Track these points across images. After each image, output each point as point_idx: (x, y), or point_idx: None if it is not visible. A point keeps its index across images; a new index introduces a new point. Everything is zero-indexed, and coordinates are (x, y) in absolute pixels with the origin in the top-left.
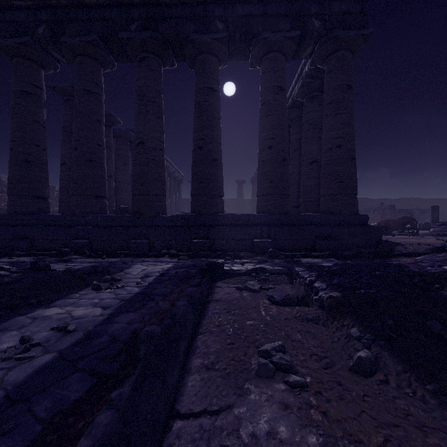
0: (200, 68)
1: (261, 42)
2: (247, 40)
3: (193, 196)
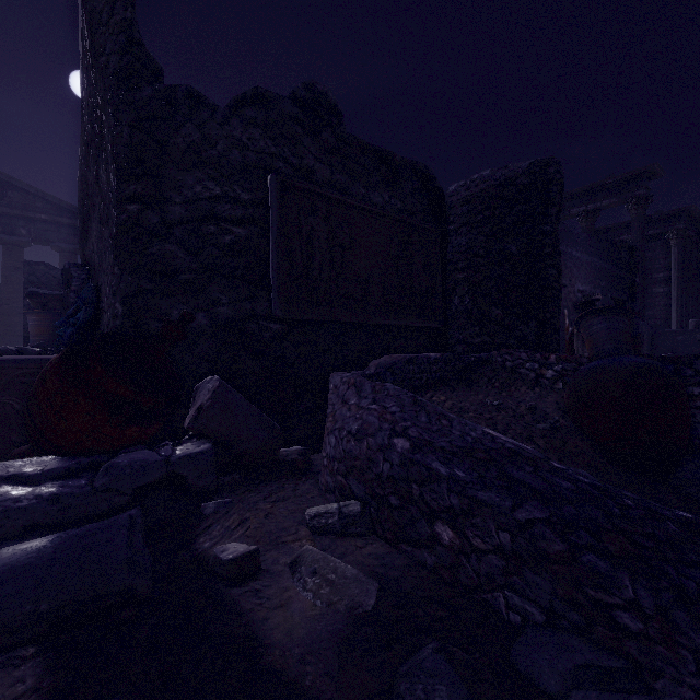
0: (8, 254)
1: (57, 247)
2: (47, 242)
3: (1, 335)
